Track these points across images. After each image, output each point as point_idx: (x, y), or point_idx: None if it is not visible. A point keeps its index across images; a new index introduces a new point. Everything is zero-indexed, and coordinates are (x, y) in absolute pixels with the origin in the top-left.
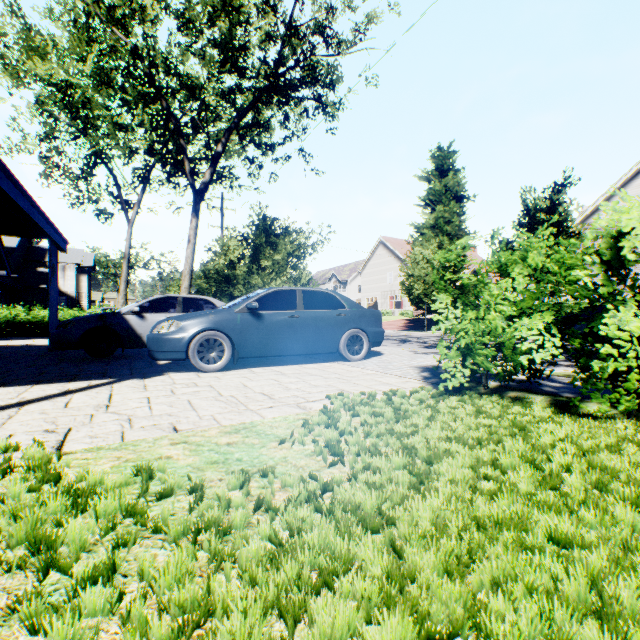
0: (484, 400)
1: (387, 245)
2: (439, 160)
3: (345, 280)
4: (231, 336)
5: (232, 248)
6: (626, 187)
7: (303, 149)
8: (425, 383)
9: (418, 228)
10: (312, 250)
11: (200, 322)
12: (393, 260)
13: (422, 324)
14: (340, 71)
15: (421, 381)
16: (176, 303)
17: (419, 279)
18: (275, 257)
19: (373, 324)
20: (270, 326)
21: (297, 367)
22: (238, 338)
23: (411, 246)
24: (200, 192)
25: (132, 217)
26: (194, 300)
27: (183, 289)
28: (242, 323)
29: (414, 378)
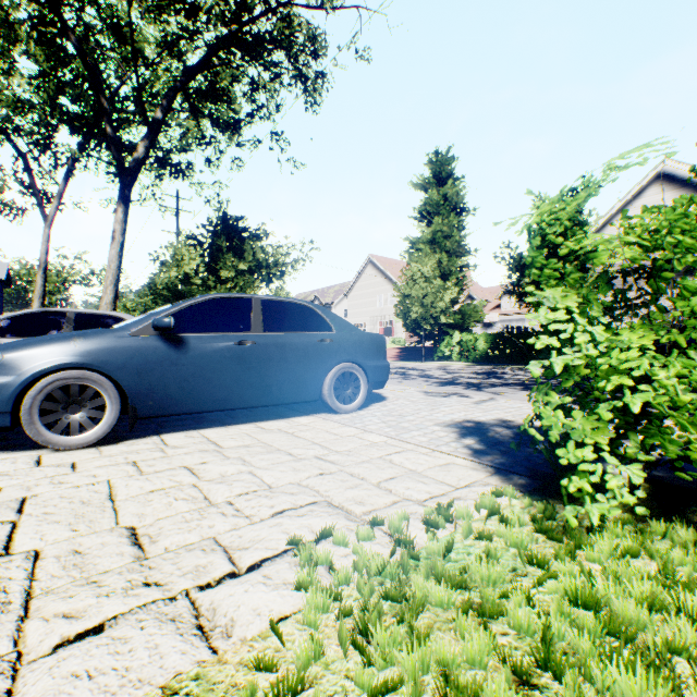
0: (673, 543)
1: (377, 264)
2: (437, 166)
3: (330, 303)
4: (118, 379)
5: (187, 258)
6: (628, 207)
7: (277, 132)
8: (485, 468)
9: (414, 243)
10: (292, 268)
11: (48, 353)
12: (383, 281)
13: (417, 353)
14: (324, 39)
15: (474, 462)
16: (62, 322)
17: (417, 300)
18: (239, 267)
19: (374, 355)
20: (200, 359)
21: (250, 429)
22: (134, 382)
23: (407, 262)
24: (130, 171)
25: (50, 213)
26: (96, 318)
27: (104, 305)
28: (143, 354)
29: (458, 454)
